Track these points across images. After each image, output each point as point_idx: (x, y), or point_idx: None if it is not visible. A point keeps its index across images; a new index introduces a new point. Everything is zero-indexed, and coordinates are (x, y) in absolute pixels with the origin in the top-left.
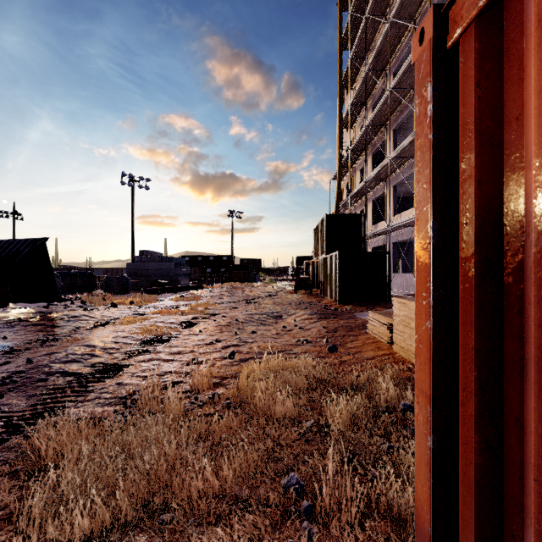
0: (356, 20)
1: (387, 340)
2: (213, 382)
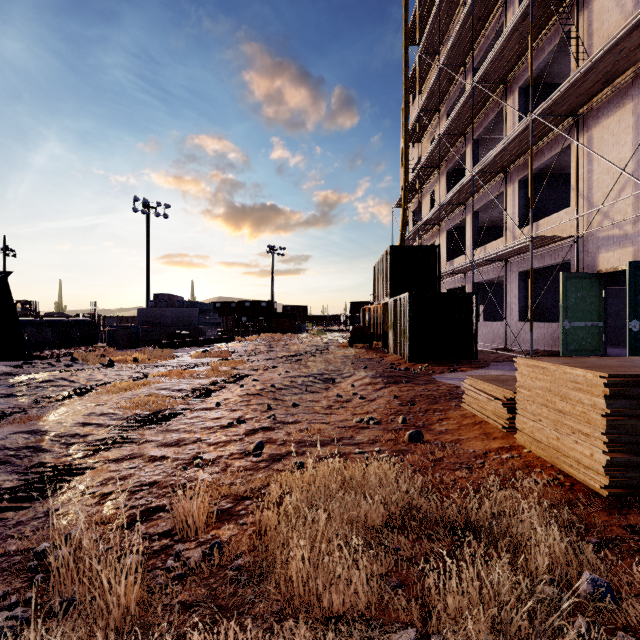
0: (425, 6)
1: (502, 423)
2: (219, 508)
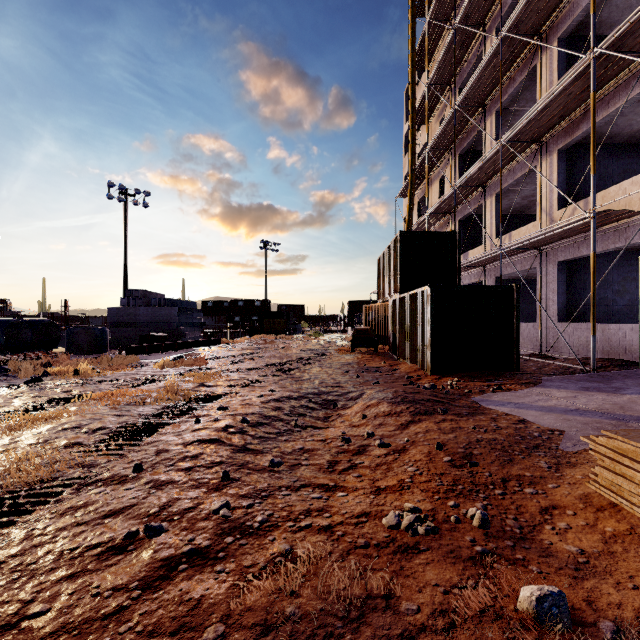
0: None
1: None
2: None
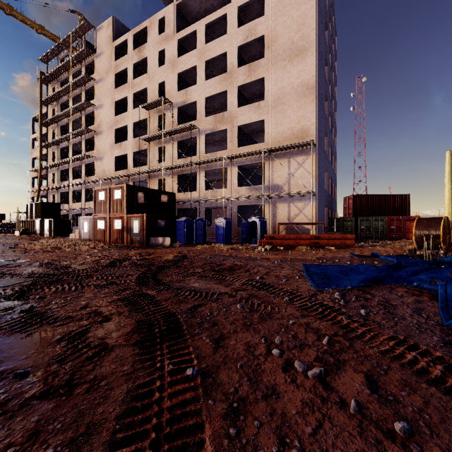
0: (51, 100)
1: (75, 237)
2: None
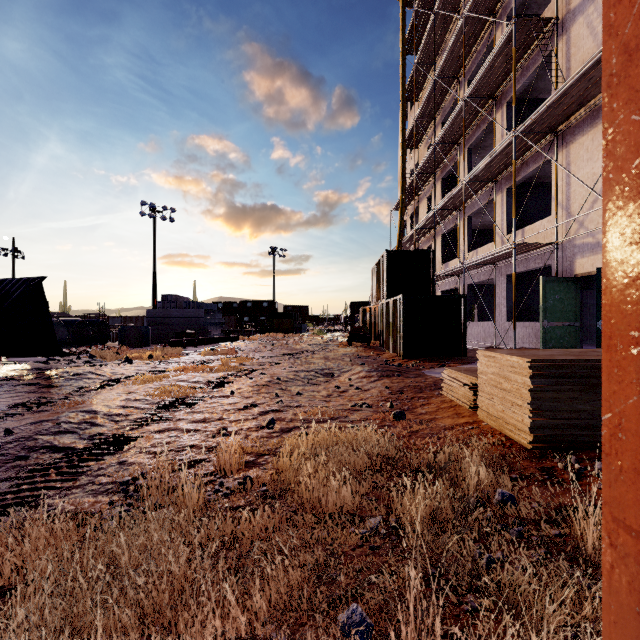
0: (422, 18)
1: (469, 404)
2: (246, 460)
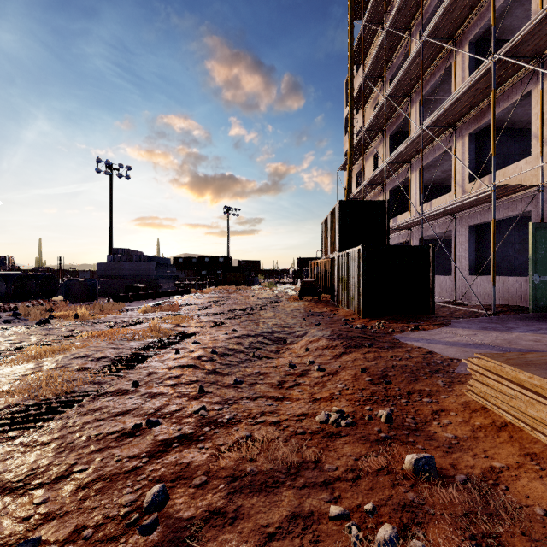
0: None
1: None
2: None
